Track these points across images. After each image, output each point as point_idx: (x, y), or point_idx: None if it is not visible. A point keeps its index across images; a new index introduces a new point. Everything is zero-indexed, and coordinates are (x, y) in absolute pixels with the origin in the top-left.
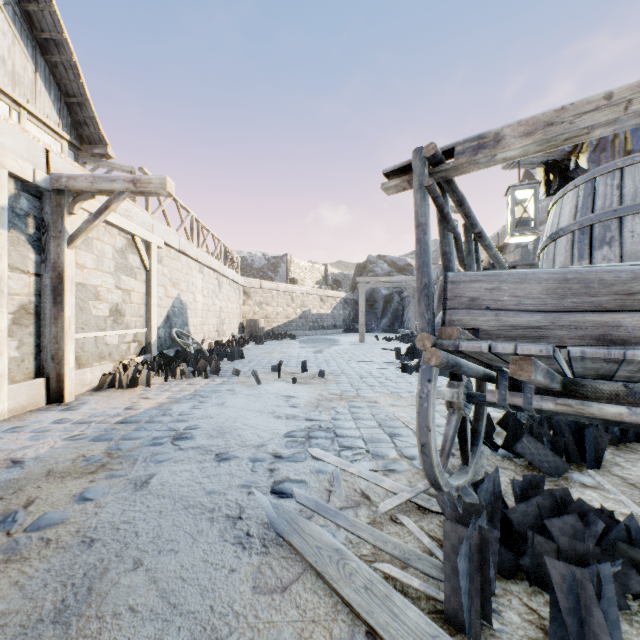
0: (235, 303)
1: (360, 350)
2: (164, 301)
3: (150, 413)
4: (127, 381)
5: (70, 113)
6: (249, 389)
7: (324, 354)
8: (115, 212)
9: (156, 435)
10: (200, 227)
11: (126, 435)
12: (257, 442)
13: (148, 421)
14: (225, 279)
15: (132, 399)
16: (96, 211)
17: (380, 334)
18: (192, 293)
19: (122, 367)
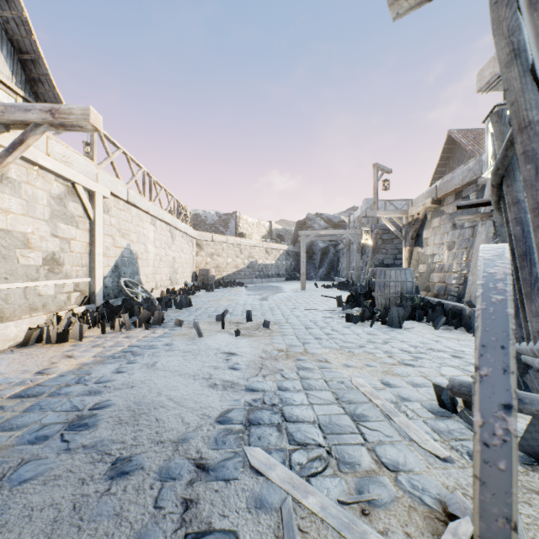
0: (188, 254)
1: (302, 297)
2: (112, 251)
3: (61, 380)
4: (57, 335)
5: (24, 70)
6: (188, 343)
7: (269, 301)
8: (49, 156)
9: (48, 420)
10: (152, 182)
11: (8, 421)
12: (178, 434)
13: (51, 394)
14: (178, 232)
15: (53, 358)
16: (9, 145)
17: (318, 282)
18: (143, 244)
19: (56, 319)
